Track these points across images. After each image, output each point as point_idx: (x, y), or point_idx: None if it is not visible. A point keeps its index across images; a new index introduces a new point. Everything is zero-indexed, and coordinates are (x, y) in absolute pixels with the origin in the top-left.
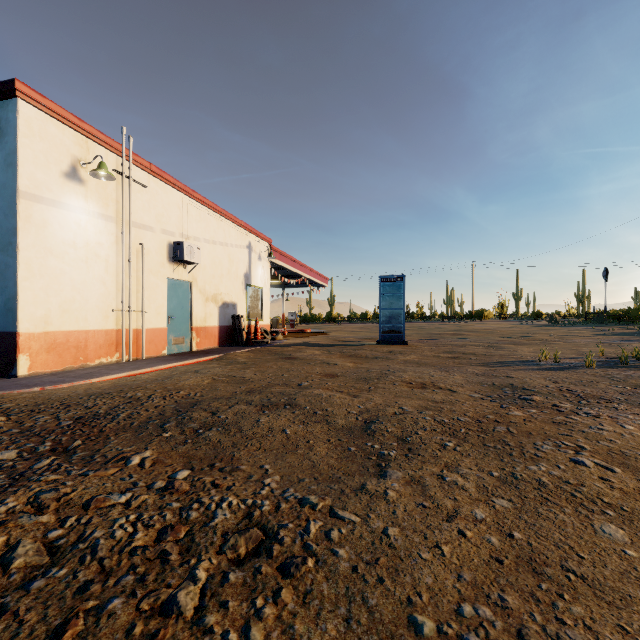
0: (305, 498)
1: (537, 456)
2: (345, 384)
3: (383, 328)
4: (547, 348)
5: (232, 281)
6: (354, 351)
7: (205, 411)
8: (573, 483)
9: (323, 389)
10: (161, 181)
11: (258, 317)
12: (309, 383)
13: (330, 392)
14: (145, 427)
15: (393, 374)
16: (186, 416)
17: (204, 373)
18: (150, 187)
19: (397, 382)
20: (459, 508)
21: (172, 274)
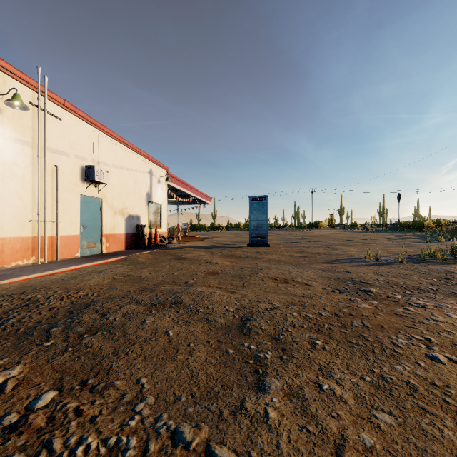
0: (178, 431)
1: (396, 352)
2: (224, 281)
3: (252, 234)
4: (370, 249)
5: (136, 198)
6: (231, 252)
7: (96, 312)
8: (439, 385)
9: (205, 286)
10: (74, 116)
11: (158, 226)
12: (194, 281)
13: (211, 289)
14: (30, 333)
15: (261, 271)
16: (76, 319)
17: (107, 273)
18: (64, 120)
19: (265, 278)
20: (345, 431)
21: (84, 191)
